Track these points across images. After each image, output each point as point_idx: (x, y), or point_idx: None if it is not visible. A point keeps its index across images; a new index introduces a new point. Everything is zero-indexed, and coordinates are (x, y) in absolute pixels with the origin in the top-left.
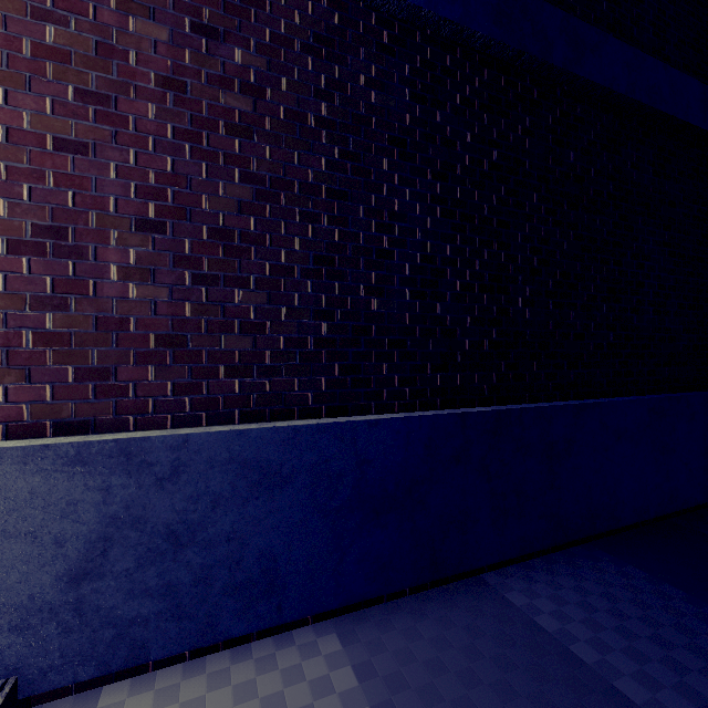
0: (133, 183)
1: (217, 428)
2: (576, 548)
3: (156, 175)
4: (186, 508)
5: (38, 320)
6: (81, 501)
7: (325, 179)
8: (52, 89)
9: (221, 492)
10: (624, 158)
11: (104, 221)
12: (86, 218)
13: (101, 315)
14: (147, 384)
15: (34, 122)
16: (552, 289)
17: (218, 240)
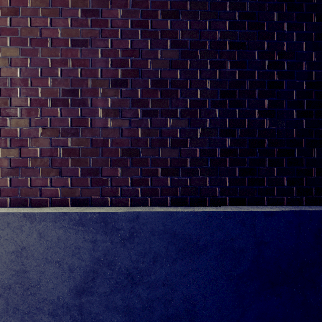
0: (110, 58)
1: (156, 209)
2: None
3: (122, 52)
4: (137, 259)
5: (64, 141)
6: (81, 247)
7: (228, 36)
8: (71, 13)
9: (159, 252)
10: None
11: (95, 83)
12: (87, 83)
13: (94, 138)
14: (117, 178)
15: (63, 33)
16: None
17: (157, 87)
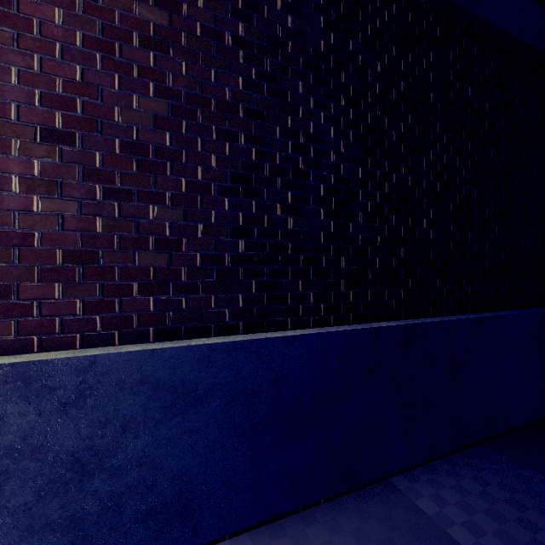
0: (37, 90)
1: (129, 348)
2: (474, 448)
3: (63, 83)
4: (93, 433)
5: None
6: None
7: (242, 99)
8: None
9: (132, 415)
10: (513, 96)
11: (4, 129)
12: None
13: (0, 229)
14: (54, 302)
15: None
16: (453, 212)
17: (131, 154)
